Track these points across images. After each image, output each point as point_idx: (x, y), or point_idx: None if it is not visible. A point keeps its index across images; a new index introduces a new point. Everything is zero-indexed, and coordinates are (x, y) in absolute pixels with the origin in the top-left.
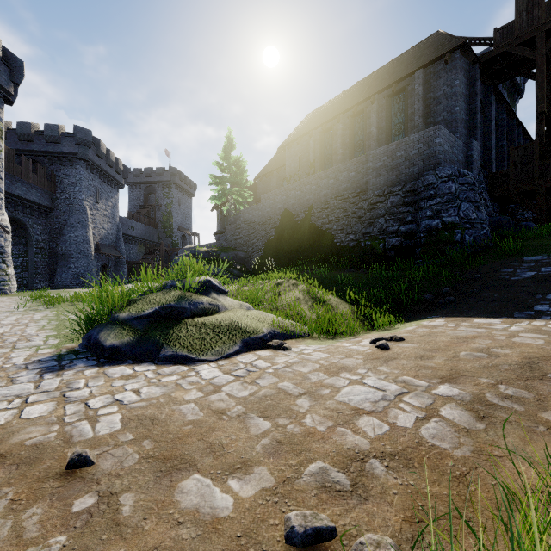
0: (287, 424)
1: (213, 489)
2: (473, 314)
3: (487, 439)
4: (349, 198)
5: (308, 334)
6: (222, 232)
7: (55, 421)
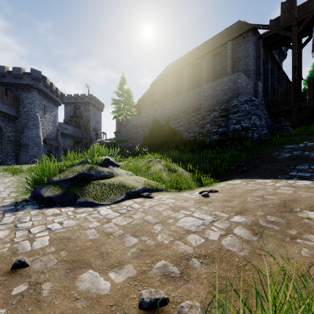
0: (147, 240)
1: (100, 278)
2: (257, 177)
3: (258, 245)
4: (190, 112)
5: (165, 189)
6: (119, 131)
7: (8, 241)
